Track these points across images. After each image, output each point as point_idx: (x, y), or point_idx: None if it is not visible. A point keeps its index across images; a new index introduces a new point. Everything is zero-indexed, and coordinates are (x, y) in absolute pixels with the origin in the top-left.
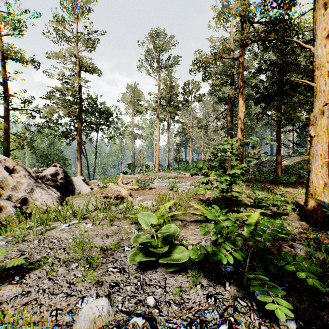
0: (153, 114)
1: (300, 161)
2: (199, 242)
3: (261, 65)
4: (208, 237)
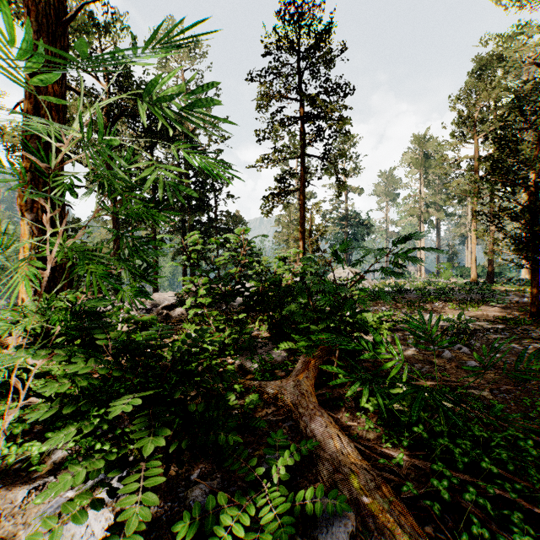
0: None
1: None
2: None
3: None
4: None
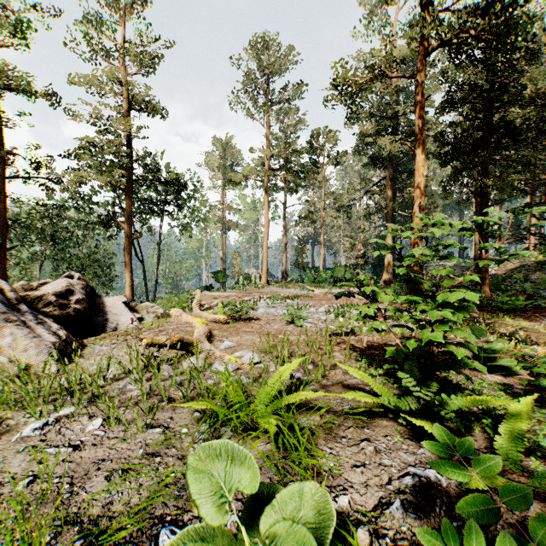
0: (258, 187)
1: (519, 267)
2: (381, 500)
3: (454, 93)
4: (404, 481)
